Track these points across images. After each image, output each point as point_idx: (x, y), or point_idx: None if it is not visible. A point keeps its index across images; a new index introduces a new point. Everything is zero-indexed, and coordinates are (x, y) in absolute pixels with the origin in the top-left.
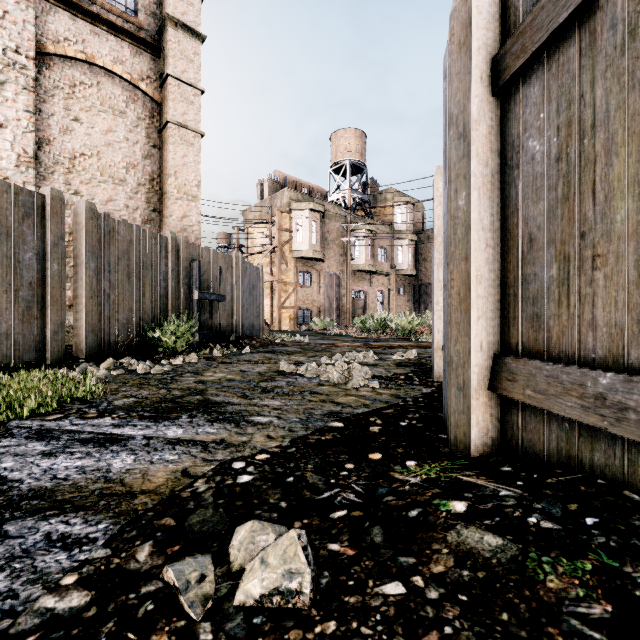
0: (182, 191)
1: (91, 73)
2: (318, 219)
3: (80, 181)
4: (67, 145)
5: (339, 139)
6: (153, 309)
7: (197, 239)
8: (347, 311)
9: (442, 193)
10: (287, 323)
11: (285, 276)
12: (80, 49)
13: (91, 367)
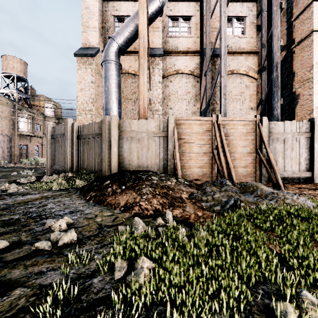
0: None
1: None
2: None
3: None
4: None
5: (9, 60)
6: None
7: None
8: (15, 155)
9: None
10: None
11: None
12: None
13: None
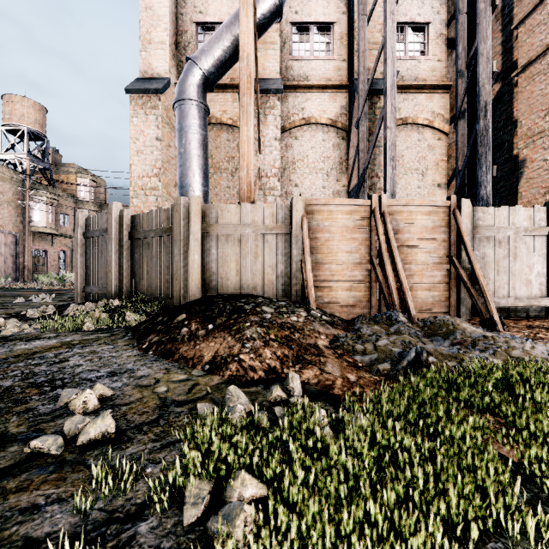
0: None
1: None
2: None
3: None
4: None
5: (14, 103)
6: None
7: None
8: (26, 268)
9: None
10: None
11: None
12: None
13: None
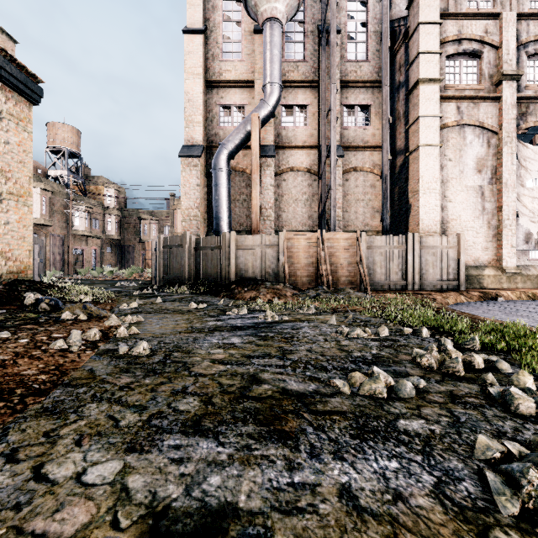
0: None
1: None
2: (48, 196)
3: None
4: None
5: (57, 129)
6: None
7: None
8: (70, 264)
9: (154, 245)
10: None
11: None
12: None
13: None
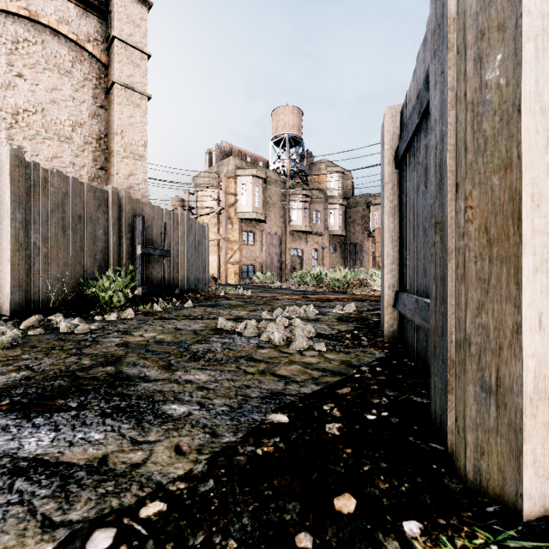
0: (128, 150)
1: (35, 31)
2: (260, 184)
3: (23, 137)
4: (9, 100)
5: (279, 115)
6: (92, 263)
7: (144, 197)
8: (286, 266)
9: (393, 135)
10: (233, 277)
11: (231, 235)
12: (23, 6)
13: (3, 327)
